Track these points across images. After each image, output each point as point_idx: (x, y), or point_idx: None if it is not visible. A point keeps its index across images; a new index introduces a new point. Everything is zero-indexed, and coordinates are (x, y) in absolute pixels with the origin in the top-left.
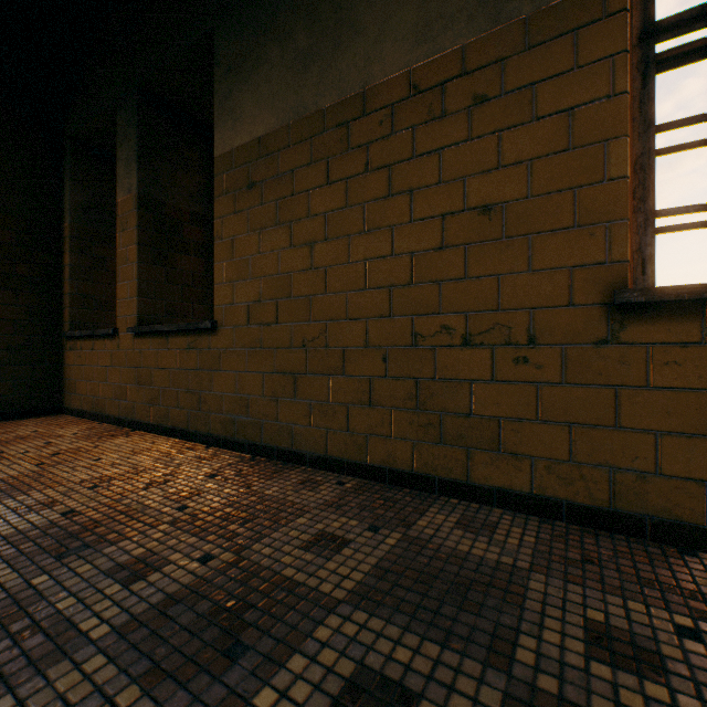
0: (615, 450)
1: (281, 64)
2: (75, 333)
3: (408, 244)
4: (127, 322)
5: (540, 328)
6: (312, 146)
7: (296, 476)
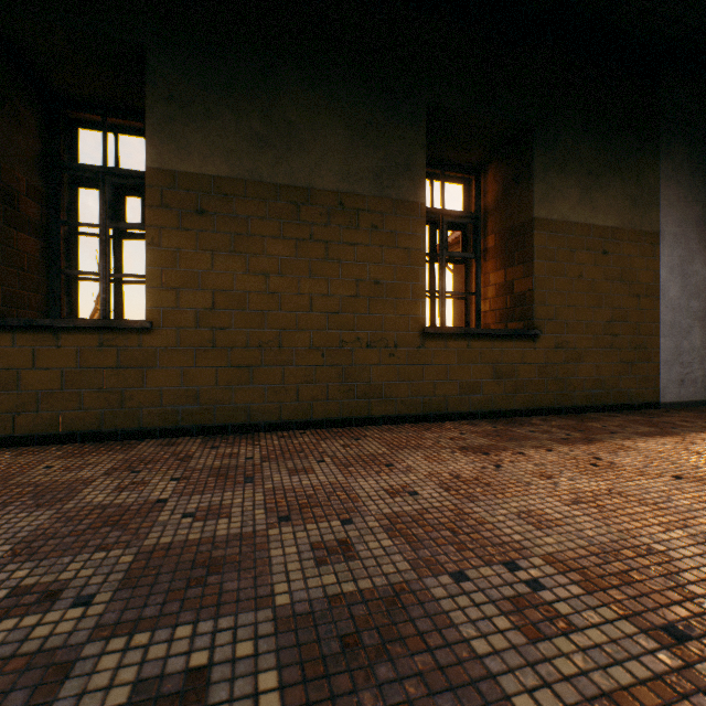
0: (423, 390)
1: (236, 131)
2: None
3: (338, 290)
4: None
5: (399, 341)
6: (267, 206)
7: (270, 436)
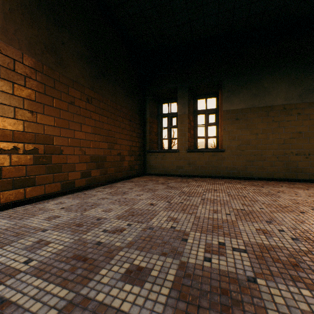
0: None
1: (247, 94)
2: (156, 150)
3: (282, 137)
4: (183, 148)
5: (310, 153)
6: (257, 114)
7: (259, 181)
